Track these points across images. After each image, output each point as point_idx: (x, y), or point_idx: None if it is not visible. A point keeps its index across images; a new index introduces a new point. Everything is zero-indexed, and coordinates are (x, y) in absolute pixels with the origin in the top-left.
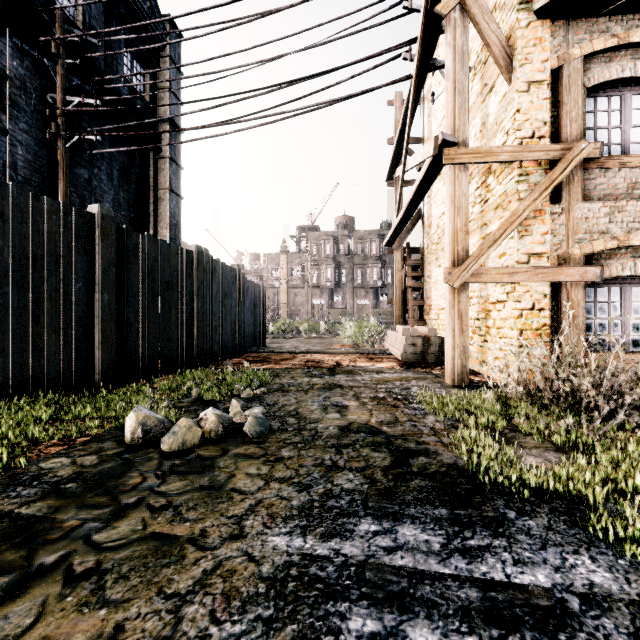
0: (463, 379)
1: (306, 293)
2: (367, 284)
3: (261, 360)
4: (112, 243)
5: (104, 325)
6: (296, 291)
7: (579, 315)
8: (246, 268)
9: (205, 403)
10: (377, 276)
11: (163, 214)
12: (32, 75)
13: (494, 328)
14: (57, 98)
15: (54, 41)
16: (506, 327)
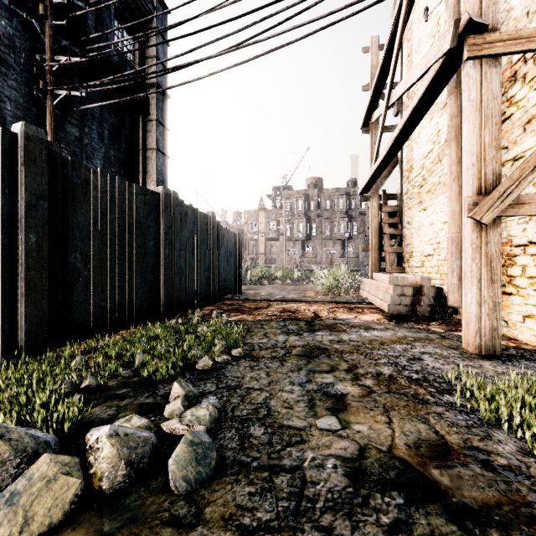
0: (493, 346)
1: (281, 244)
2: (335, 236)
3: (234, 309)
4: (42, 172)
5: (30, 273)
6: (272, 243)
7: None
8: (230, 224)
9: (143, 380)
10: (344, 229)
11: (151, 171)
12: (21, 35)
13: (523, 277)
14: (46, 58)
15: (41, 2)
16: None
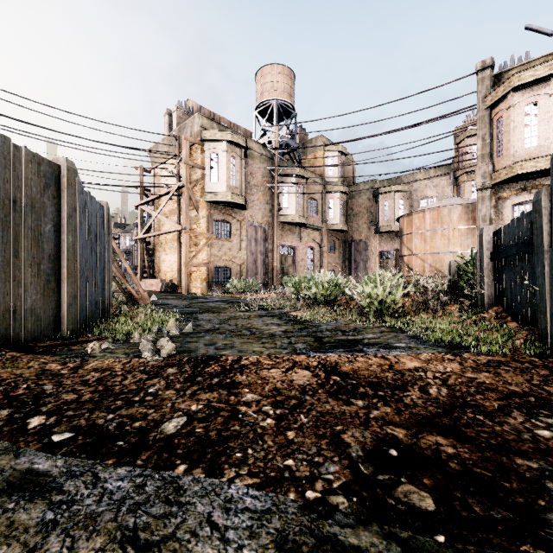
0: (188, 292)
1: None
2: None
3: None
4: None
5: None
6: None
7: (213, 275)
8: None
9: None
10: None
11: None
12: None
13: (193, 279)
14: None
15: None
16: (197, 278)
